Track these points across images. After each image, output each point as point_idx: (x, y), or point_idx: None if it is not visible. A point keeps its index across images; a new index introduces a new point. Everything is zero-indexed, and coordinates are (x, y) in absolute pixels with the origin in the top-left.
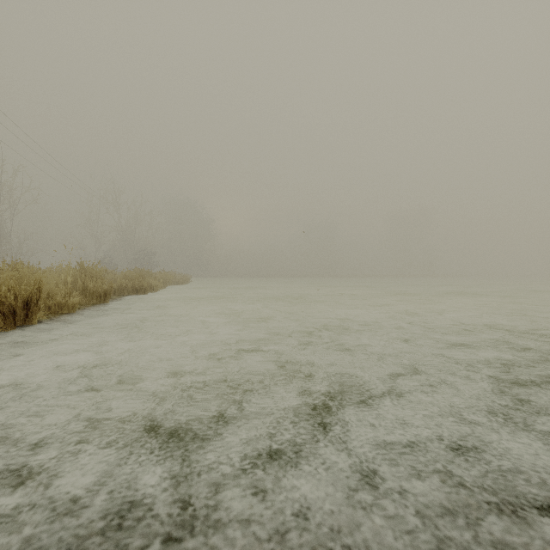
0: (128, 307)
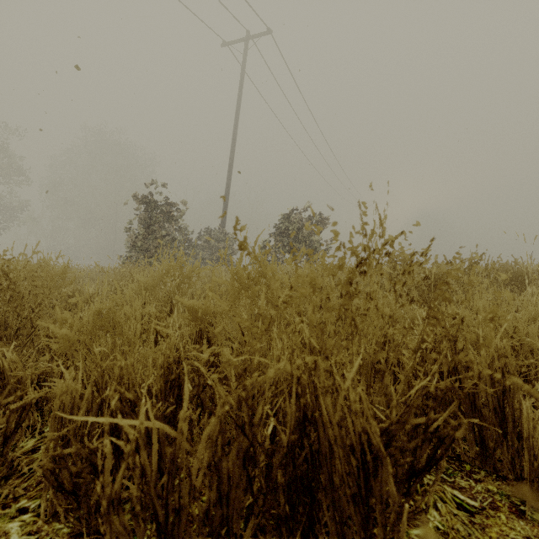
0: None
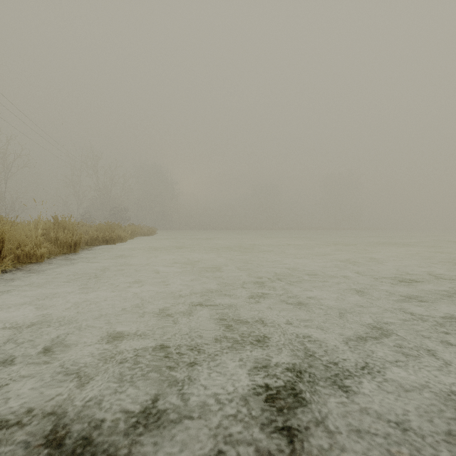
0: (95, 256)
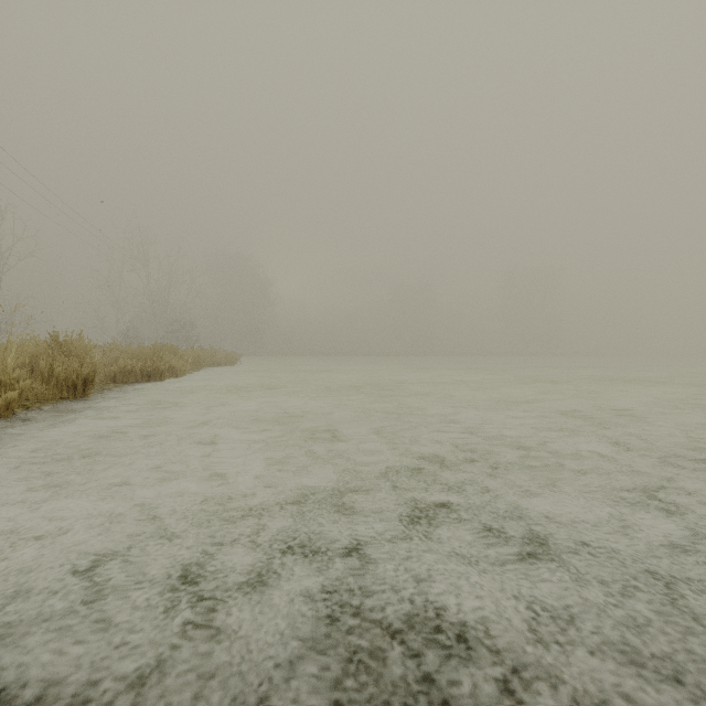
0: (118, 403)
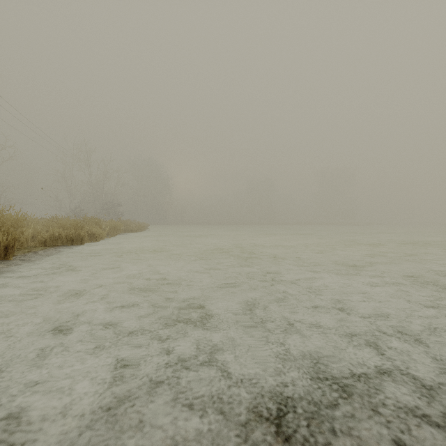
0: (30, 265)
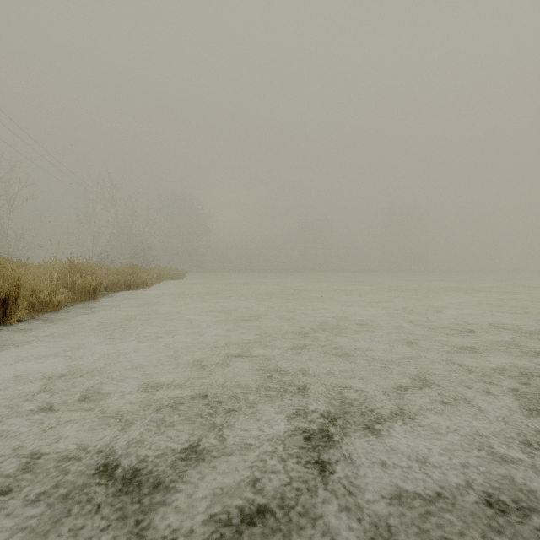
0: (118, 303)
